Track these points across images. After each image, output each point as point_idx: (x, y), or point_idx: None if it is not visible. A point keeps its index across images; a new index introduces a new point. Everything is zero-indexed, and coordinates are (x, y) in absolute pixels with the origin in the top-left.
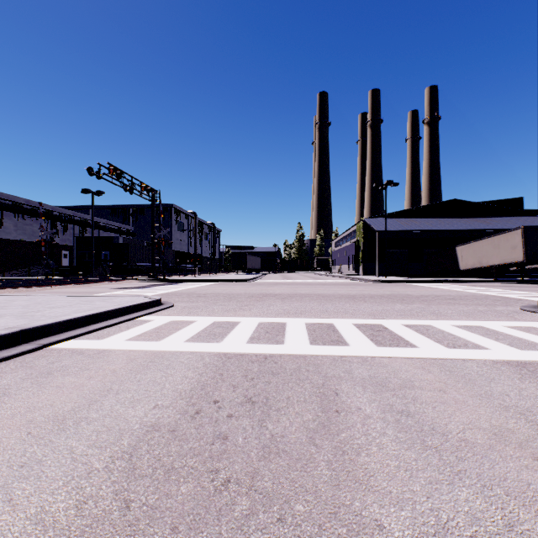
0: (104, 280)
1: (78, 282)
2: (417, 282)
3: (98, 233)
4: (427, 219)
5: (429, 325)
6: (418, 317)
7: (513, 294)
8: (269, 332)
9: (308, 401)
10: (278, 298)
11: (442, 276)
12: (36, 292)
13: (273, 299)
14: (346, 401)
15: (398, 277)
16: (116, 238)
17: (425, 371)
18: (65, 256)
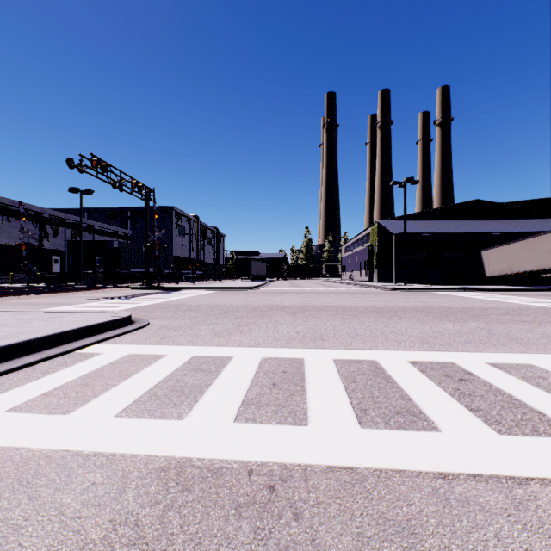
0: (89, 288)
1: (56, 290)
2: (442, 291)
3: (93, 237)
4: (447, 221)
5: (534, 366)
6: (497, 346)
7: None
8: (277, 384)
9: None
10: (287, 311)
11: (465, 283)
12: None
13: (281, 314)
14: None
15: (417, 285)
16: (111, 242)
17: None
18: (56, 262)
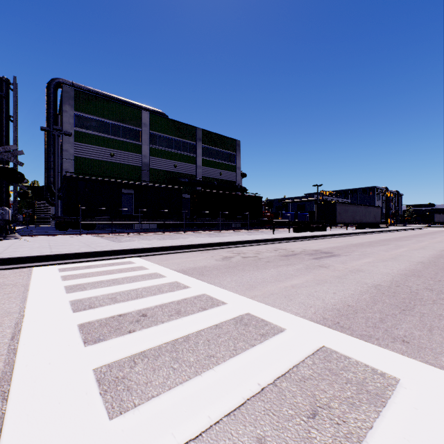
0: None
1: None
2: None
3: None
4: None
5: None
6: None
7: None
8: None
9: None
10: None
11: None
12: None
13: None
14: None
15: None
16: None
17: None
18: None
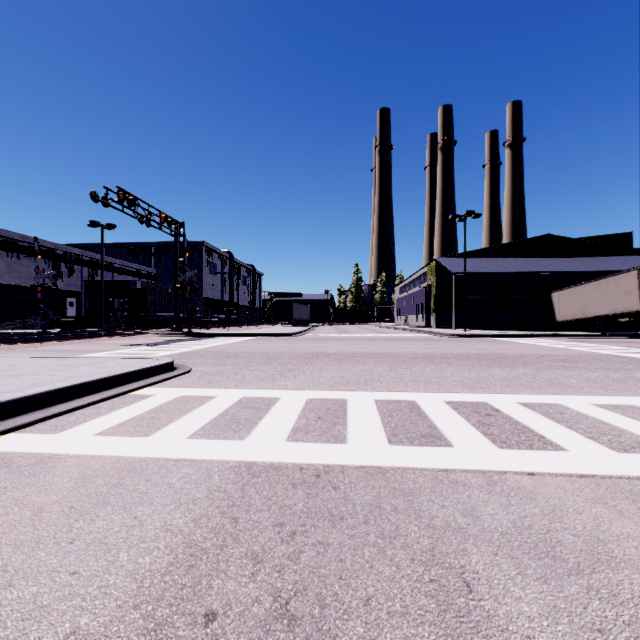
0: (113, 334)
1: (79, 336)
2: (505, 337)
3: (112, 276)
4: (514, 259)
5: (559, 405)
6: (534, 389)
7: (639, 353)
8: (322, 418)
9: (413, 614)
10: (333, 358)
11: (533, 328)
12: (18, 351)
13: (326, 361)
14: (496, 614)
15: (479, 331)
16: (133, 282)
17: (613, 512)
18: (72, 305)
